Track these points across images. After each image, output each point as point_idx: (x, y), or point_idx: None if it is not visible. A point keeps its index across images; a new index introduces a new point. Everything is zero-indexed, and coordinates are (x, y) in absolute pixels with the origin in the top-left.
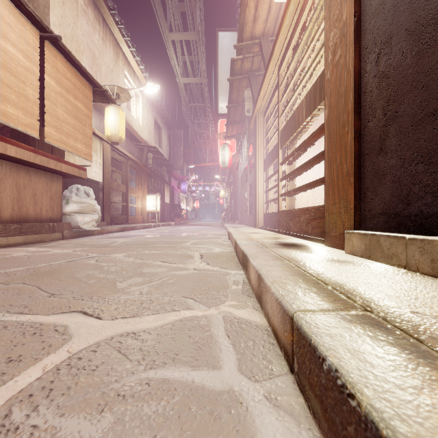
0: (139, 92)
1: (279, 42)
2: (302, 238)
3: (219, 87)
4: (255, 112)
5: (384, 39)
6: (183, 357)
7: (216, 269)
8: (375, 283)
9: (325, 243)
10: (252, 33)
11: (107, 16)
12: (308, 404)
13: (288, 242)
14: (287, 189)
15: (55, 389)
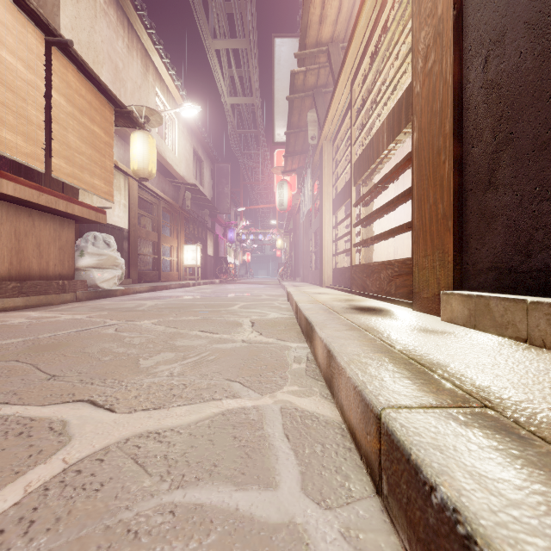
0: (175, 115)
1: (353, 49)
2: (382, 300)
3: (275, 109)
4: (322, 139)
5: (494, 37)
6: (224, 470)
7: (272, 341)
8: (489, 364)
9: (413, 308)
10: (317, 38)
11: (133, 18)
12: (406, 547)
13: (365, 306)
14: (362, 237)
15: (37, 520)
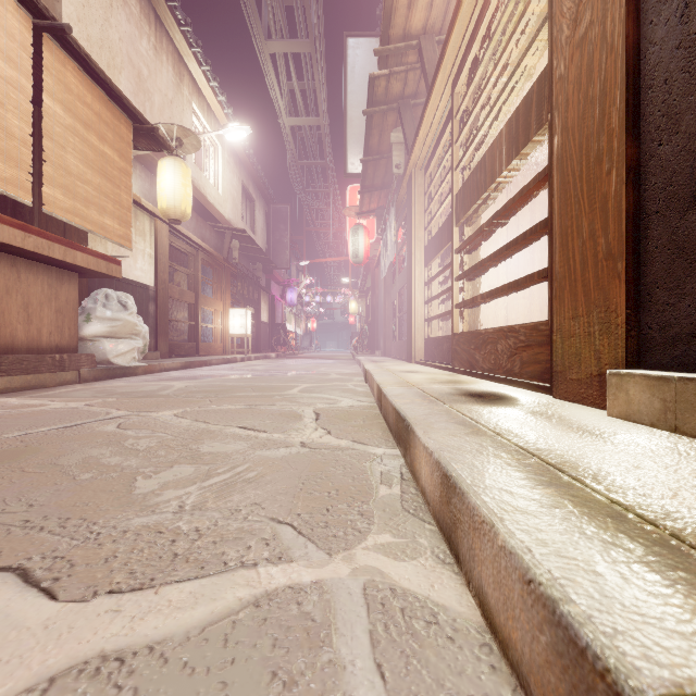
0: (218, 140)
1: (455, 35)
2: (500, 382)
3: (348, 130)
4: (410, 167)
5: None
6: None
7: (345, 444)
8: None
9: (554, 394)
10: (405, 29)
11: (162, 11)
12: None
13: (479, 390)
14: (467, 295)
15: None
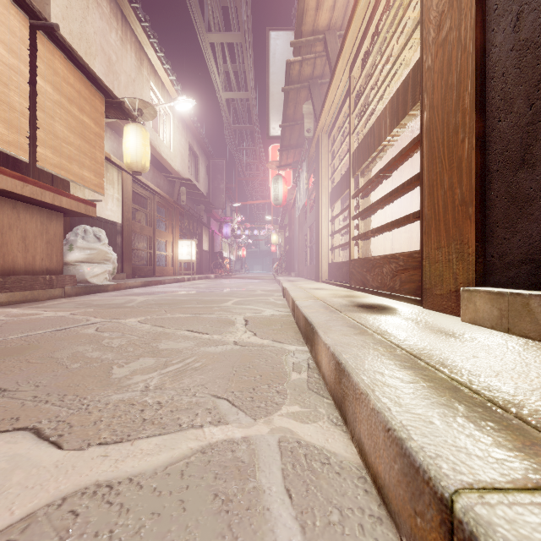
0: (170, 110)
1: (352, 32)
2: (385, 296)
3: (270, 102)
4: (318, 131)
5: None
6: None
7: (267, 343)
8: None
9: (424, 305)
10: (314, 26)
11: (127, 11)
12: None
13: (368, 303)
14: (361, 230)
15: None
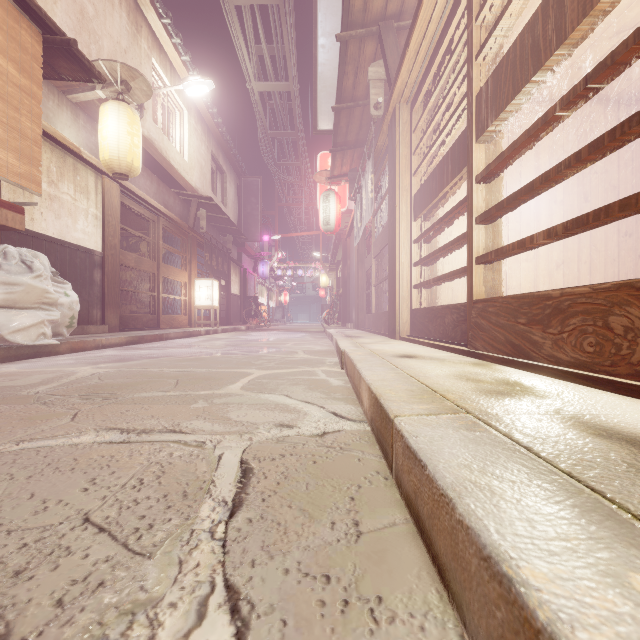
0: (183, 104)
1: None
2: (636, 395)
3: (319, 82)
4: (393, 100)
5: None
6: None
7: None
8: None
9: None
10: None
11: None
12: None
13: None
14: (492, 243)
15: None
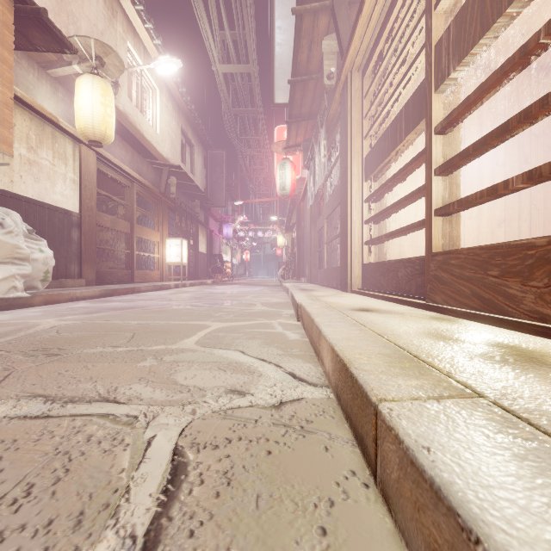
0: (156, 84)
1: None
2: None
3: (276, 60)
4: (346, 68)
5: None
6: None
7: None
8: None
9: None
10: None
11: None
12: None
13: None
14: (451, 196)
15: None
